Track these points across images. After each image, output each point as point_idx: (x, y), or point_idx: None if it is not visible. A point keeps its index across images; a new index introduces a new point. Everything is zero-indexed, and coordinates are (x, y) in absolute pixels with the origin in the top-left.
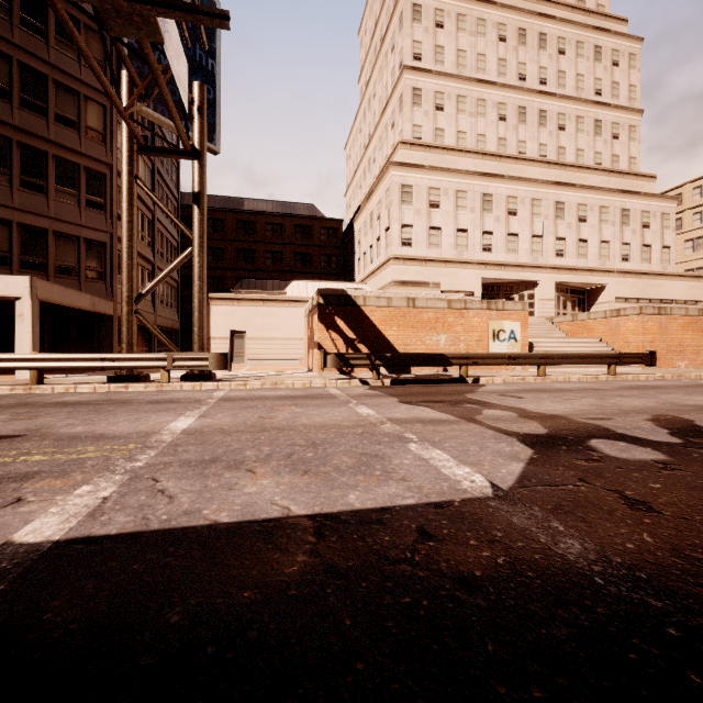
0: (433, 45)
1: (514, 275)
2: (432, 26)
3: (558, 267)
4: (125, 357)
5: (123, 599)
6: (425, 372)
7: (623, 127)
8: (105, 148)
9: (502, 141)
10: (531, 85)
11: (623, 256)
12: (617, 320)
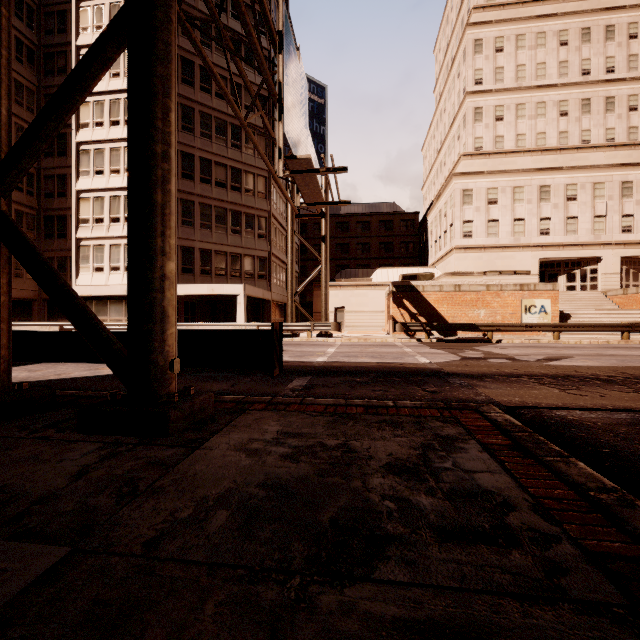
0: (493, 68)
1: (573, 253)
2: (492, 53)
3: (624, 242)
4: (292, 324)
5: (344, 364)
6: (468, 336)
7: None
8: (266, 202)
9: (563, 134)
10: (595, 76)
11: None
12: None
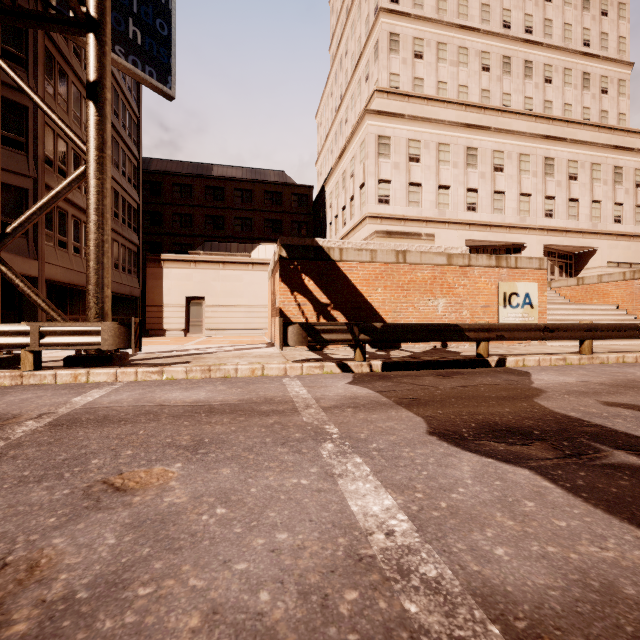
0: None
1: (500, 236)
2: None
3: (547, 228)
4: None
5: None
6: (419, 347)
7: (612, 81)
8: (27, 76)
9: (485, 93)
10: (515, 33)
11: (615, 217)
12: None
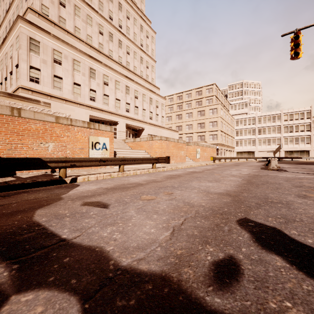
0: None
1: (107, 116)
2: None
3: (127, 117)
4: None
5: None
6: (33, 174)
7: (150, 65)
8: None
9: (101, 45)
10: (115, 24)
11: (150, 117)
12: (152, 142)
